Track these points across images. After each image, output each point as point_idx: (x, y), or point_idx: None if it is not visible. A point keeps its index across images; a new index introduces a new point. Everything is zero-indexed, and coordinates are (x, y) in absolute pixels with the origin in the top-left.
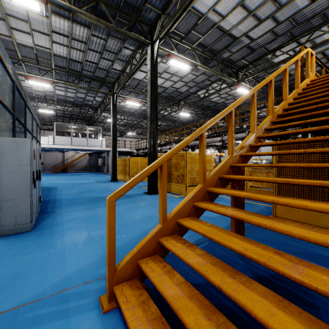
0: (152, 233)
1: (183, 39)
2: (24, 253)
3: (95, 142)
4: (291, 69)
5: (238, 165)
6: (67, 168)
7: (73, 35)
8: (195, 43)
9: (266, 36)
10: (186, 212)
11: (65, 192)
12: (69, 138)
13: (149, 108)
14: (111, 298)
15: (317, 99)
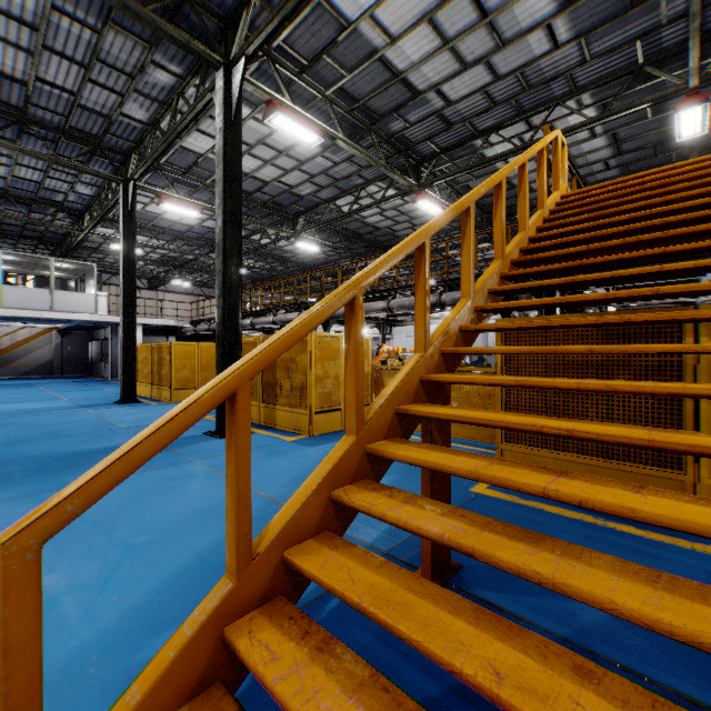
0: (200, 614)
1: (304, 72)
2: None
3: (78, 300)
4: (515, 174)
5: (441, 379)
6: None
7: None
8: (332, 86)
9: (473, 99)
10: (312, 523)
11: None
12: None
13: (221, 223)
14: None
15: (581, 234)
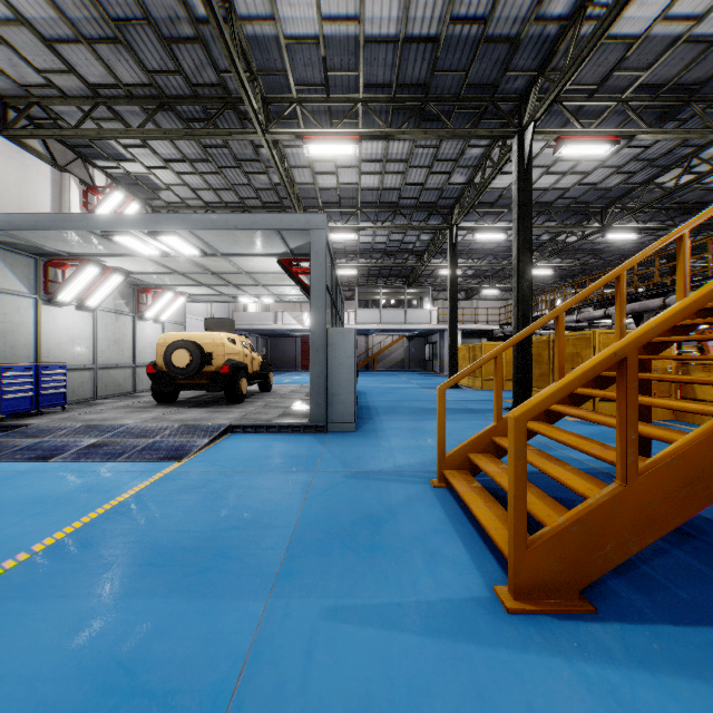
0: (484, 430)
1: (594, 94)
2: (357, 446)
3: (419, 315)
4: None
5: None
6: (372, 363)
7: (388, 156)
8: (627, 89)
9: None
10: None
11: (377, 398)
12: (377, 311)
13: (515, 252)
14: (441, 480)
15: None
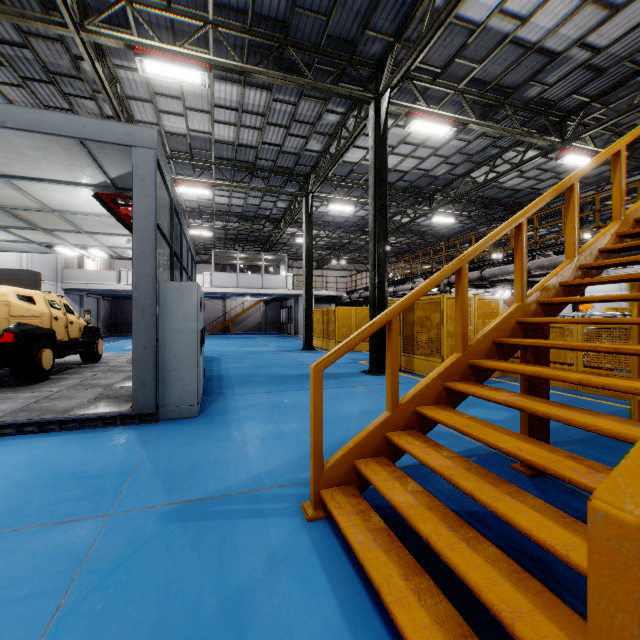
0: (375, 423)
1: (437, 78)
2: (197, 443)
3: (276, 280)
4: None
5: (532, 320)
6: (229, 326)
7: (244, 105)
8: (463, 80)
9: (631, 36)
10: (432, 397)
11: (232, 364)
12: (234, 274)
13: (372, 217)
14: (317, 506)
15: None
